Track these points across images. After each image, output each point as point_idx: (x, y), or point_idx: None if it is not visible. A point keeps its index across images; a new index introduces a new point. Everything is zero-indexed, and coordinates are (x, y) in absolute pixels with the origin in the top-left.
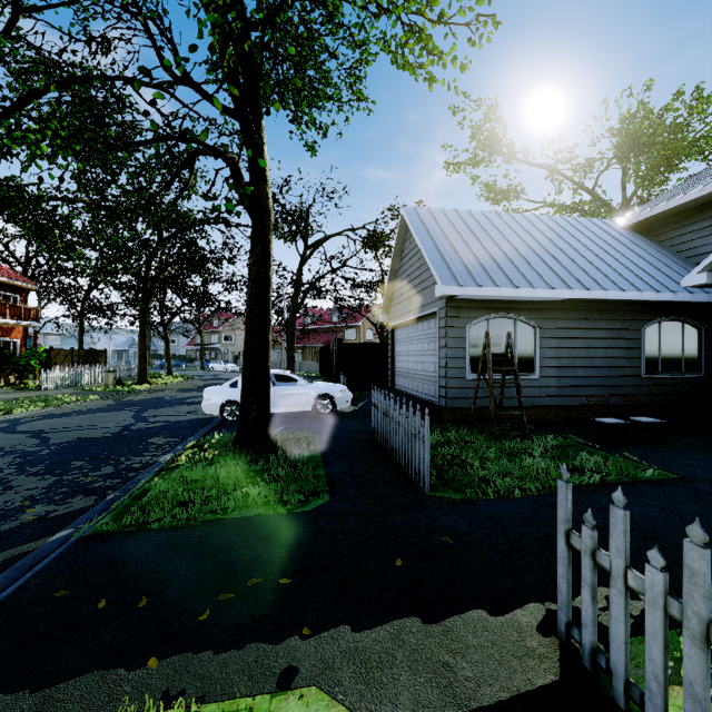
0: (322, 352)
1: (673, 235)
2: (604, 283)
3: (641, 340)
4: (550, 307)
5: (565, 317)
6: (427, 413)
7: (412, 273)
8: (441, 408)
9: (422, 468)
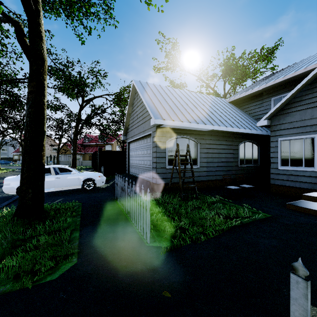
0: (92, 155)
1: (247, 106)
2: (225, 123)
3: (238, 150)
4: (203, 133)
5: (210, 138)
6: (149, 191)
7: (138, 114)
8: (153, 184)
9: (145, 227)
